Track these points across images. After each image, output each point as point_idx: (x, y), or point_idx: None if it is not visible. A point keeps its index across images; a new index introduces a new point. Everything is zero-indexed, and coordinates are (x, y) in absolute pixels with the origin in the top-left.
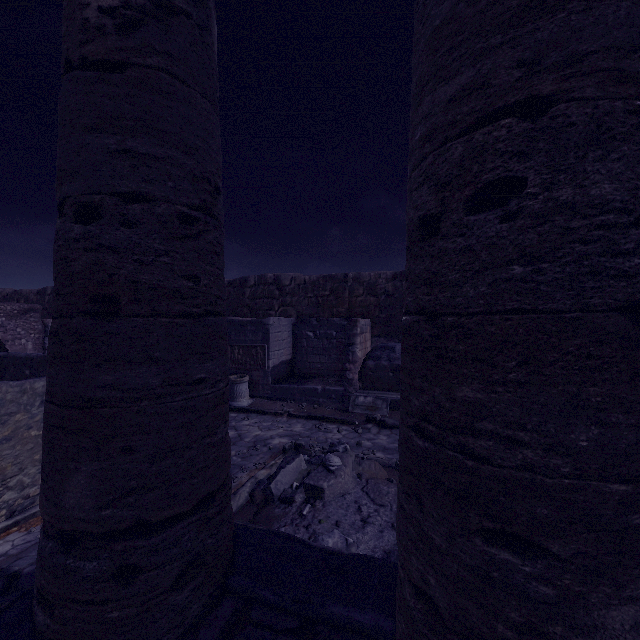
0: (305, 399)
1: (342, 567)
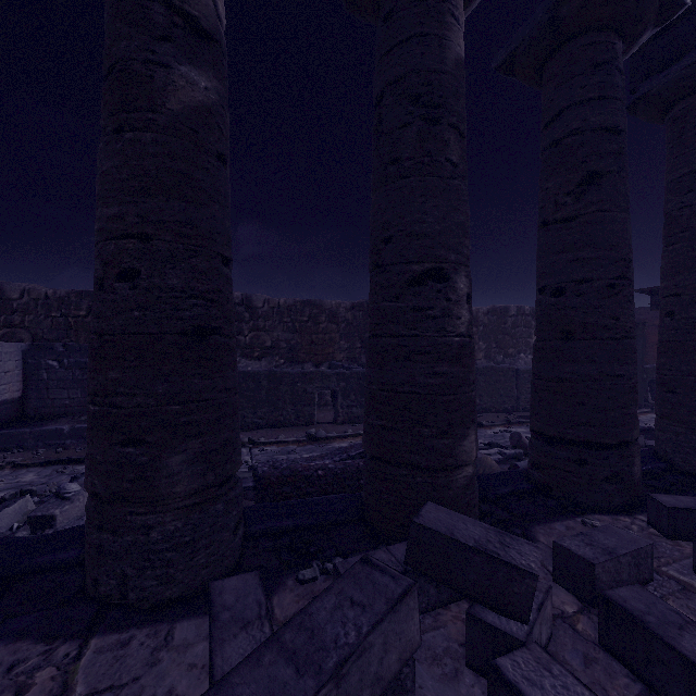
0: (43, 444)
1: (54, 537)
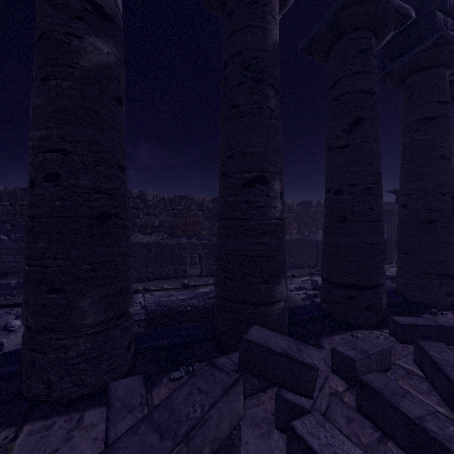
0: None
1: (0, 357)
